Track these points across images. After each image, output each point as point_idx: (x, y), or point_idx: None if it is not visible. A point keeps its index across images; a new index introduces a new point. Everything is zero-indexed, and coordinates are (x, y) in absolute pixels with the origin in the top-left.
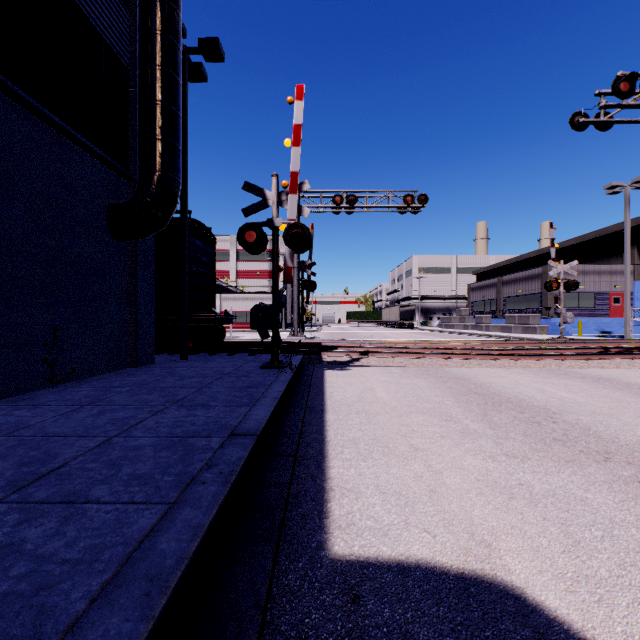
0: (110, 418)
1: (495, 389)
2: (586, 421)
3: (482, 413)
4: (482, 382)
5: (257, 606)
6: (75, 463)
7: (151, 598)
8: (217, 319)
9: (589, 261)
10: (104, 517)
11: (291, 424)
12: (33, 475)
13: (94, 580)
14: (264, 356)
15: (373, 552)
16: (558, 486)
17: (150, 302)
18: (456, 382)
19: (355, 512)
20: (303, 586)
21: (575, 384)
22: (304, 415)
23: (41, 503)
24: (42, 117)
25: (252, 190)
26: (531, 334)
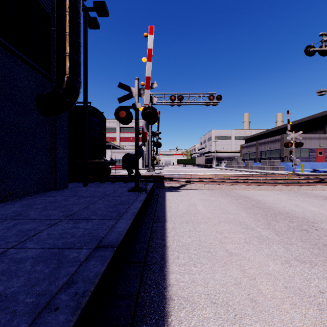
0: (18, 230)
1: (268, 204)
2: None
3: (266, 222)
4: (259, 200)
5: None
6: None
7: None
8: (105, 162)
9: (305, 132)
10: None
11: (143, 232)
12: None
13: None
14: (131, 183)
15: None
16: None
17: (65, 153)
18: (243, 200)
19: None
20: None
21: (314, 201)
22: (152, 224)
23: None
24: None
25: (123, 87)
26: (275, 171)
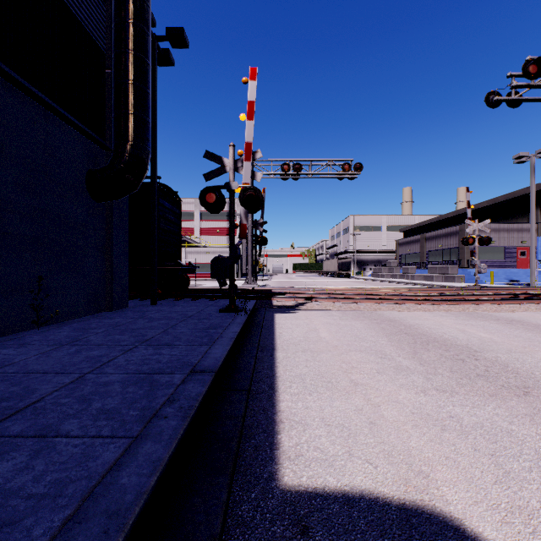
0: (85, 356)
1: (422, 330)
2: (504, 358)
3: (412, 351)
4: (411, 324)
5: (212, 539)
6: (50, 398)
7: (109, 536)
8: (182, 269)
9: (499, 220)
10: (72, 451)
11: (245, 361)
12: (11, 410)
13: (56, 516)
14: (222, 301)
15: (320, 483)
16: (485, 418)
17: (124, 255)
18: (388, 324)
19: (303, 443)
20: (255, 517)
21: (491, 325)
22: (257, 353)
23: (15, 437)
24: (28, 93)
25: (212, 158)
26: (450, 282)
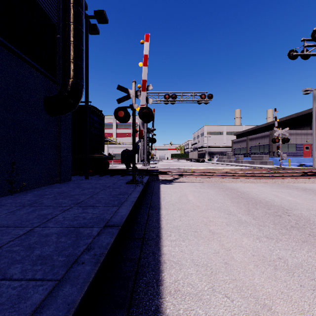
0: (37, 214)
1: (251, 195)
2: (306, 214)
3: (247, 209)
4: (244, 191)
5: None
6: (6, 246)
7: None
8: (104, 157)
9: (293, 128)
10: (10, 293)
11: (141, 217)
12: None
13: None
14: (129, 177)
15: (193, 315)
16: (303, 260)
17: (68, 148)
18: (230, 191)
19: (179, 280)
20: None
21: (294, 192)
22: (149, 211)
23: None
24: (5, 47)
25: (122, 89)
26: (264, 165)
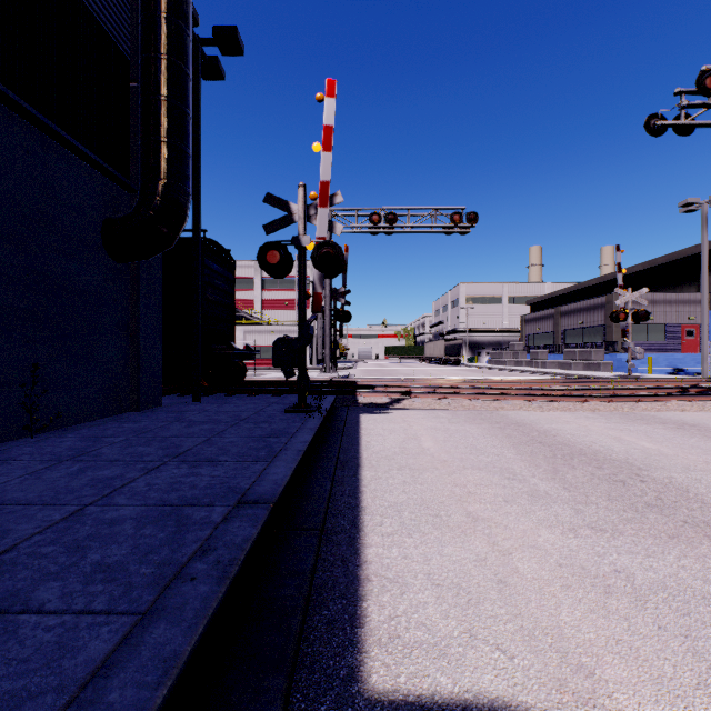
0: (91, 478)
1: (563, 438)
2: (681, 480)
3: (552, 469)
4: (546, 429)
5: None
6: (27, 546)
7: None
8: (236, 354)
9: (658, 289)
10: (41, 638)
11: (318, 484)
12: None
13: None
14: (290, 397)
15: (427, 686)
16: (667, 574)
17: (156, 334)
18: (515, 429)
19: (400, 616)
20: None
21: (656, 431)
22: (334, 472)
23: None
24: (18, 110)
25: (275, 203)
26: (594, 371)
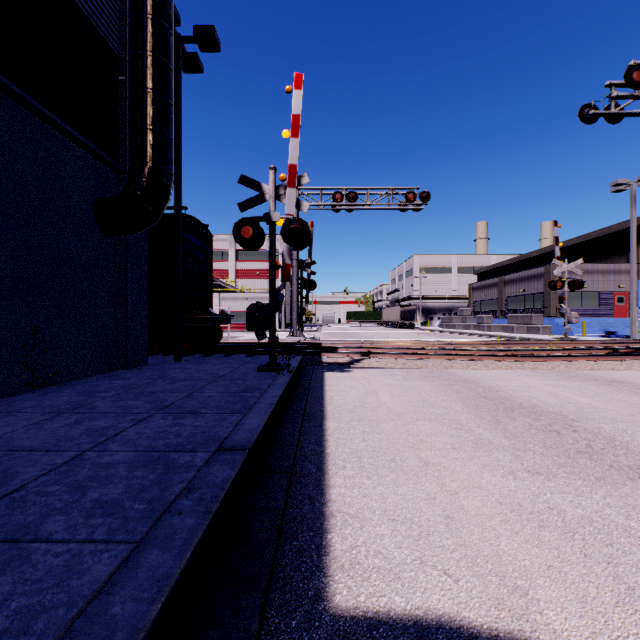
0: (87, 428)
1: (505, 393)
2: (609, 430)
3: (495, 420)
4: (490, 385)
5: None
6: (34, 485)
7: None
8: (213, 319)
9: (592, 260)
10: (51, 563)
11: (287, 434)
12: None
13: None
14: (262, 357)
15: (383, 604)
16: (593, 511)
17: (142, 301)
18: (463, 385)
19: (360, 546)
20: None
21: (588, 387)
22: (302, 423)
23: None
24: (21, 102)
25: (248, 184)
26: (534, 334)
